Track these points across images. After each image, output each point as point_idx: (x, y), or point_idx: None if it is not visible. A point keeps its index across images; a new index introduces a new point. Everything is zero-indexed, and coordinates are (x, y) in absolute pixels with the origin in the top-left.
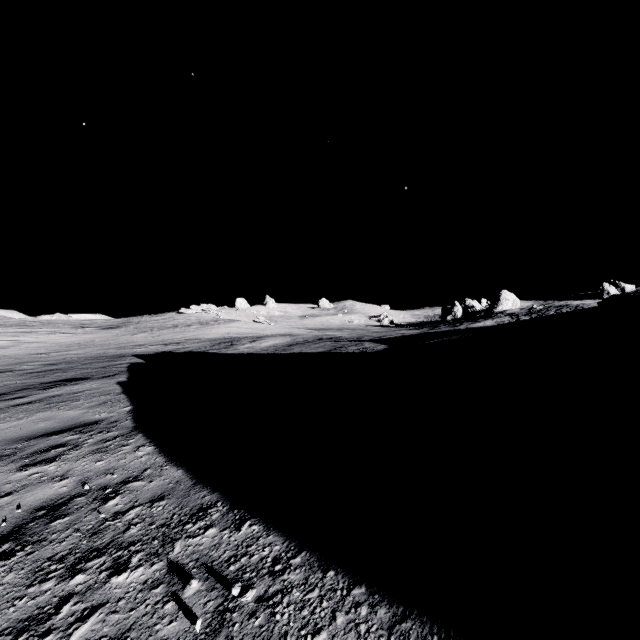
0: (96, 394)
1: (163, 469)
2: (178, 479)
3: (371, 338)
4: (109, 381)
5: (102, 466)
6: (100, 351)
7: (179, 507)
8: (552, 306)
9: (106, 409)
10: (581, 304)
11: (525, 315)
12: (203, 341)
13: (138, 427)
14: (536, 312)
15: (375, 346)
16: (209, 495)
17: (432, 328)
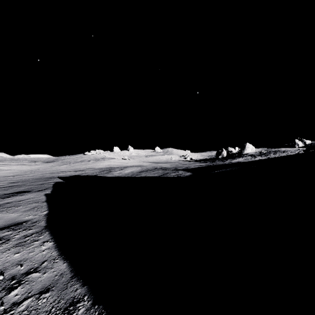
0: (31, 202)
1: (54, 262)
2: (62, 272)
3: (182, 168)
4: (40, 193)
5: (17, 258)
6: (41, 175)
7: (57, 300)
8: (271, 151)
9: (33, 213)
10: (286, 150)
11: (258, 155)
12: (95, 169)
13: (47, 226)
14: (264, 154)
15: (185, 173)
16: (80, 288)
17: (212, 162)
